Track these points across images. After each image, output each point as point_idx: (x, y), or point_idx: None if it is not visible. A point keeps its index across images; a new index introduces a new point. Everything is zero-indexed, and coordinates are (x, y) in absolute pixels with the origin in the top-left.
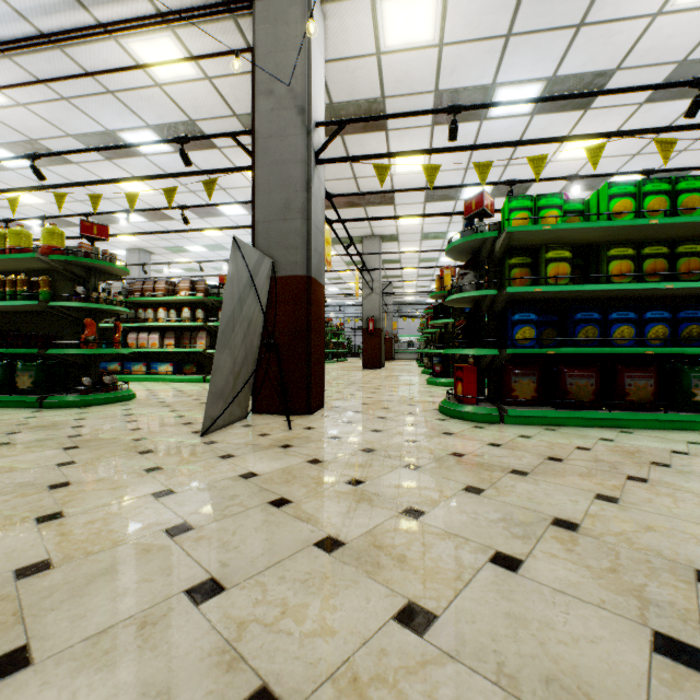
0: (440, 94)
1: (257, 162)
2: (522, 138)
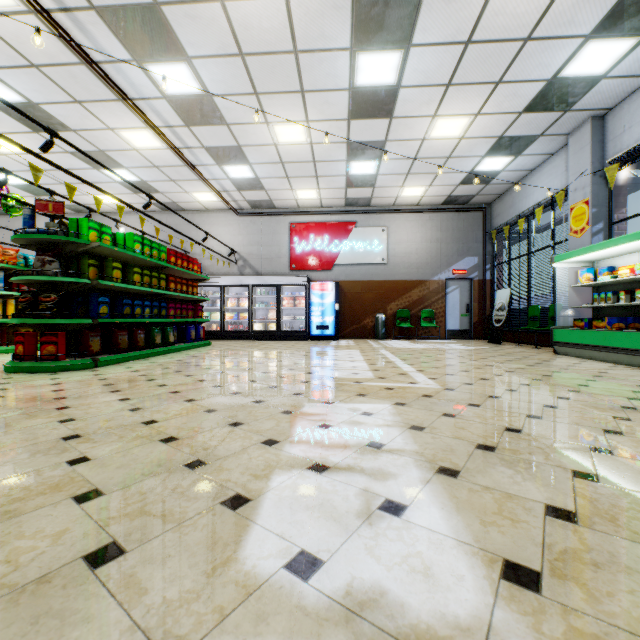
0: None
1: None
2: None
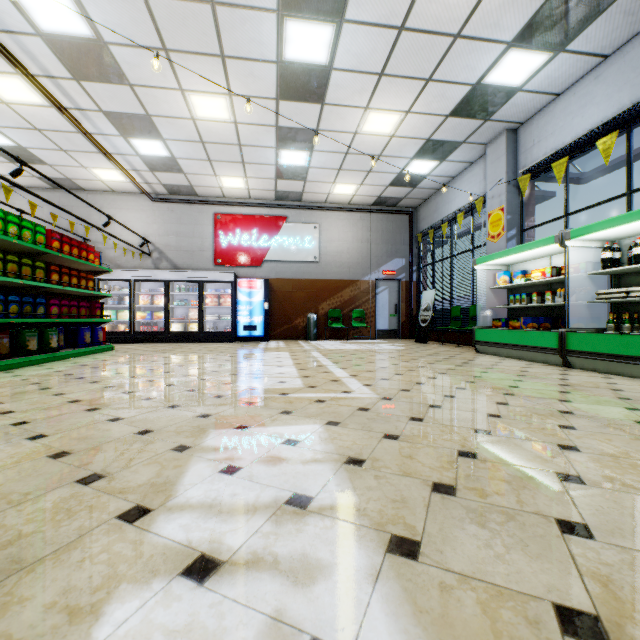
0: None
1: None
2: None
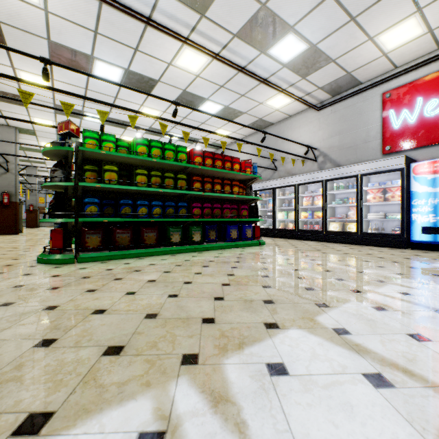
0: (53, 43)
1: None
2: (118, 95)
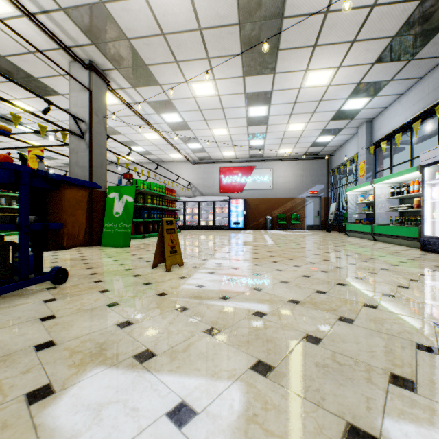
0: None
1: (93, 141)
2: None
